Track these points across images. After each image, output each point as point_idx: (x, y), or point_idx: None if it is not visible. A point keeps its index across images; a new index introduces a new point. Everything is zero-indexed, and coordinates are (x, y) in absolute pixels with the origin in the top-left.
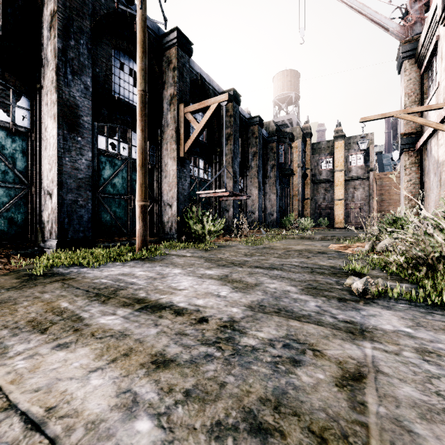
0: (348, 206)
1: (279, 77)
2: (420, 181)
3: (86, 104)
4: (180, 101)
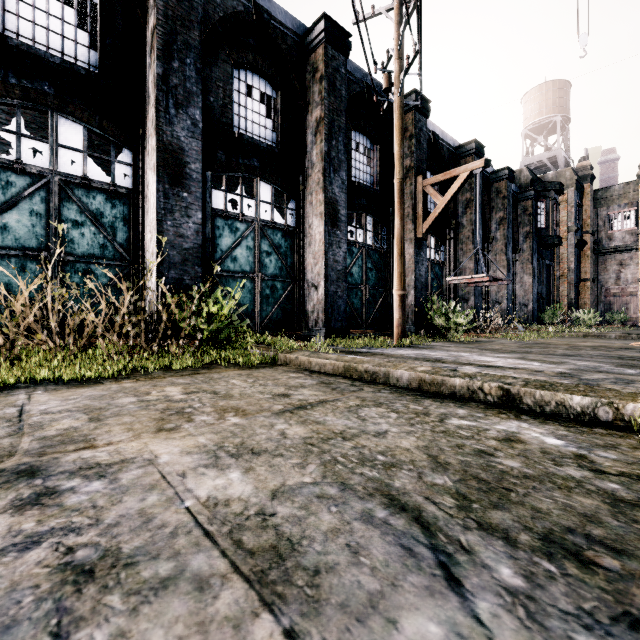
0: None
1: (532, 96)
2: None
3: (342, 198)
4: (417, 173)
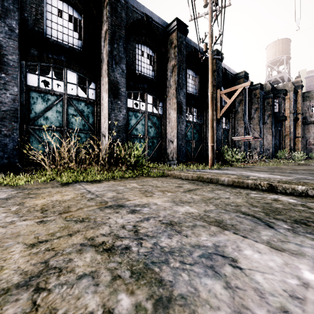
0: None
1: (271, 46)
2: None
3: (184, 101)
4: (217, 88)
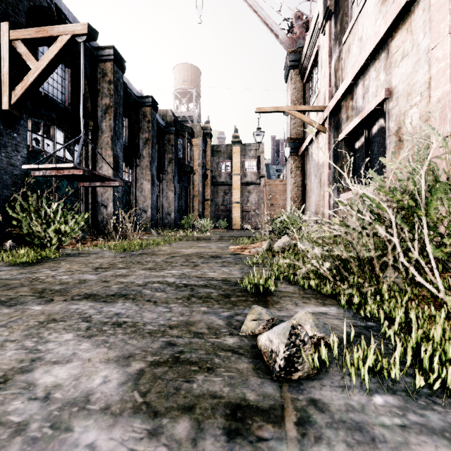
0: (244, 208)
1: (179, 69)
2: (302, 184)
3: None
4: (3, 19)
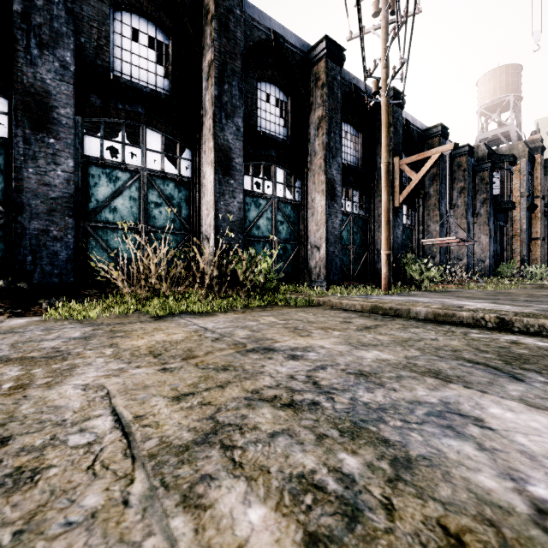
0: None
1: (487, 79)
2: None
3: (338, 178)
4: (394, 155)
